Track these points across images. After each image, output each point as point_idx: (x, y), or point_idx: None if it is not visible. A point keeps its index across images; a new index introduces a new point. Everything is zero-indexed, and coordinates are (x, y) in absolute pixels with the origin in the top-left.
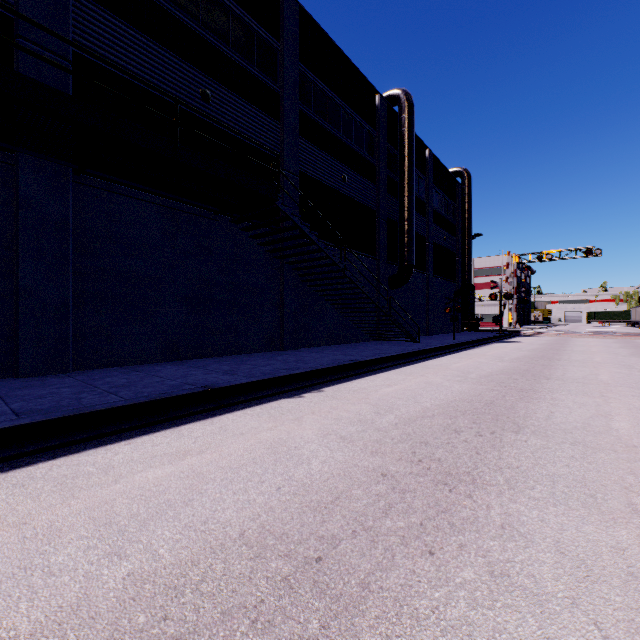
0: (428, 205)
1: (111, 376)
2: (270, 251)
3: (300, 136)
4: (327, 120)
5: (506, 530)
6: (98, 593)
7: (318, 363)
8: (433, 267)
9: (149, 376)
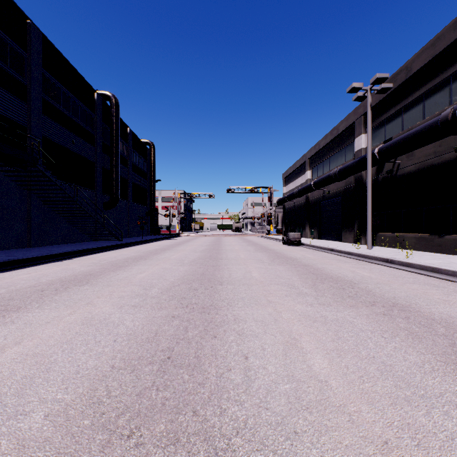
0: (129, 161)
1: None
2: (21, 185)
3: (42, 113)
4: (61, 105)
5: (130, 269)
6: (43, 281)
7: (64, 250)
8: (132, 197)
9: None
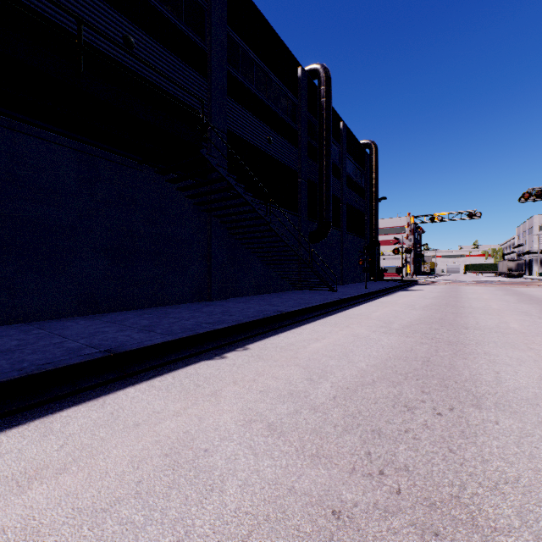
0: (342, 170)
1: (3, 336)
2: (197, 204)
3: (228, 96)
4: (254, 84)
5: None
6: None
7: (244, 315)
8: (346, 225)
9: (50, 335)
